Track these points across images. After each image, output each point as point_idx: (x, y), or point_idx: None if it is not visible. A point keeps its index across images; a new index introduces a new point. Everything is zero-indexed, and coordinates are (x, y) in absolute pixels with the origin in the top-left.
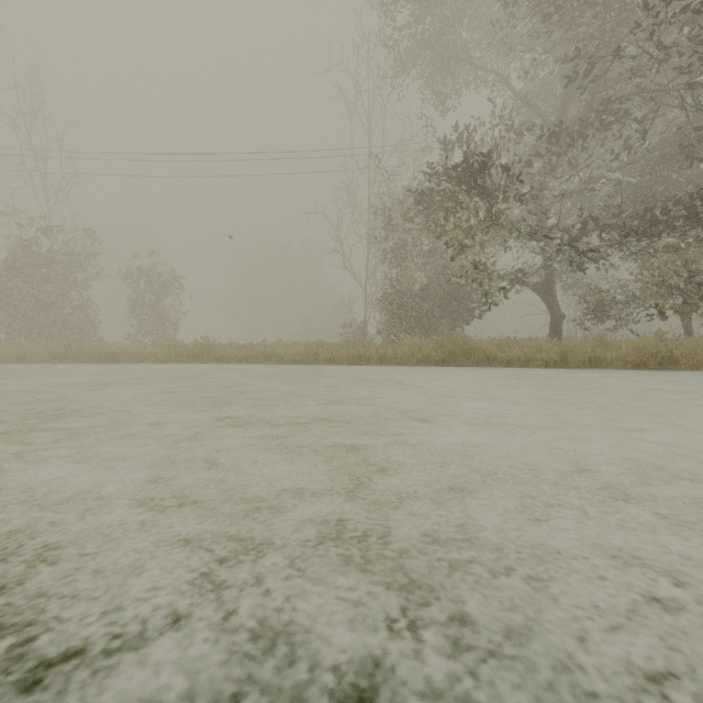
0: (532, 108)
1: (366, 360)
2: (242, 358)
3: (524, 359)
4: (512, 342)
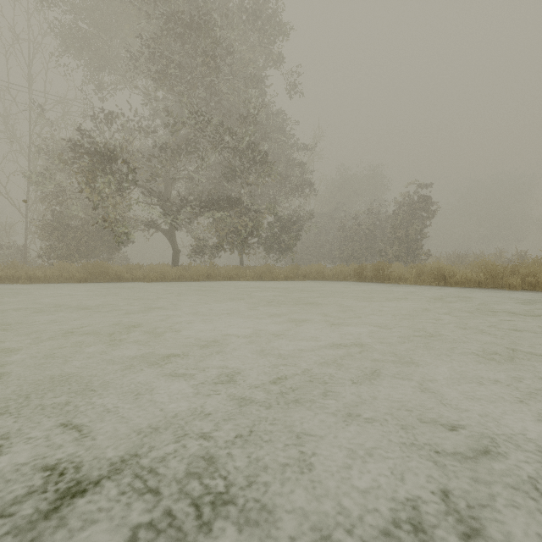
0: (162, 119)
1: (15, 280)
2: None
3: (143, 277)
4: (141, 266)
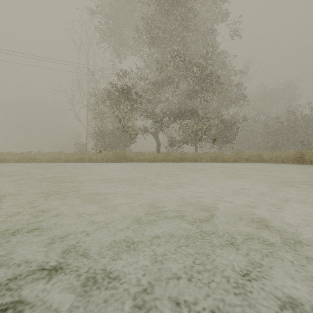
0: (151, 69)
1: (84, 160)
2: (17, 160)
3: (143, 159)
4: (141, 153)
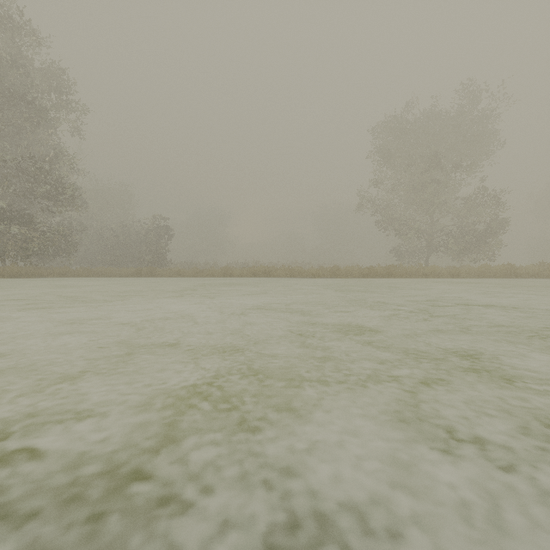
0: None
1: None
2: None
3: None
4: None
